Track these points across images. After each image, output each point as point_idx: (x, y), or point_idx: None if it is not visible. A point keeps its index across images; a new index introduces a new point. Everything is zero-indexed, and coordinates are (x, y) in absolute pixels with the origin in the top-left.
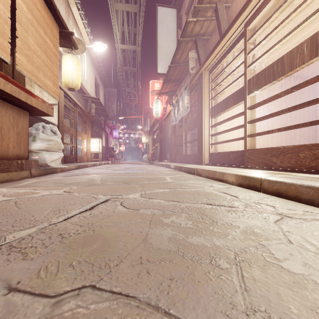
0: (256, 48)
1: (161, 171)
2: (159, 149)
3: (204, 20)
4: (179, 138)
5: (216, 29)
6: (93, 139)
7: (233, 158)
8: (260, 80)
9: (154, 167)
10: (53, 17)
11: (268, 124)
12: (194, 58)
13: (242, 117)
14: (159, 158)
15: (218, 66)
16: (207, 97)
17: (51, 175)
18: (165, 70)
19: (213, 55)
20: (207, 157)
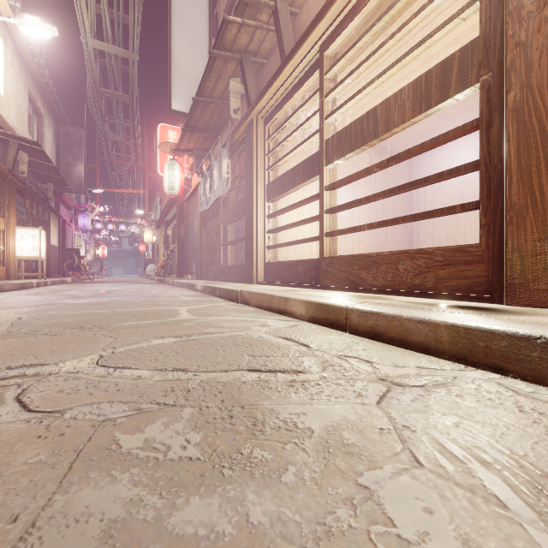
0: (338, 88)
1: (174, 297)
2: (177, 254)
3: (256, 27)
4: (215, 235)
5: (275, 49)
6: (24, 230)
7: (303, 271)
8: (343, 143)
9: (165, 289)
10: None
11: (353, 220)
12: (239, 92)
13: (317, 205)
14: (177, 271)
15: (279, 113)
16: (261, 165)
17: None
18: (187, 106)
19: (270, 91)
20: (261, 270)
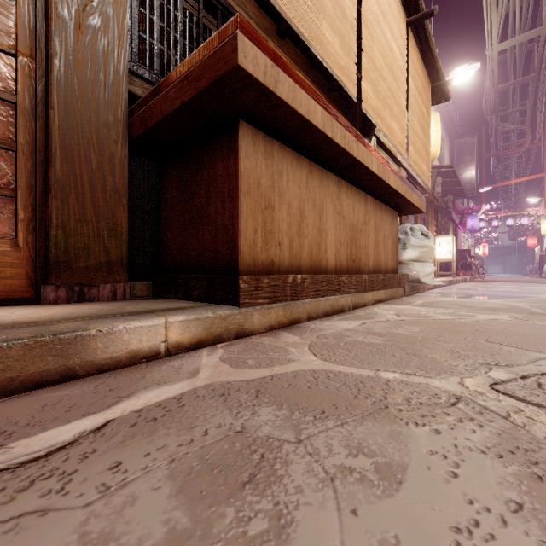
0: None
1: None
2: None
3: None
4: None
5: None
6: (441, 238)
7: None
8: None
9: None
10: (426, 73)
11: None
12: None
13: None
14: None
15: None
16: None
17: (421, 295)
18: None
19: None
20: None
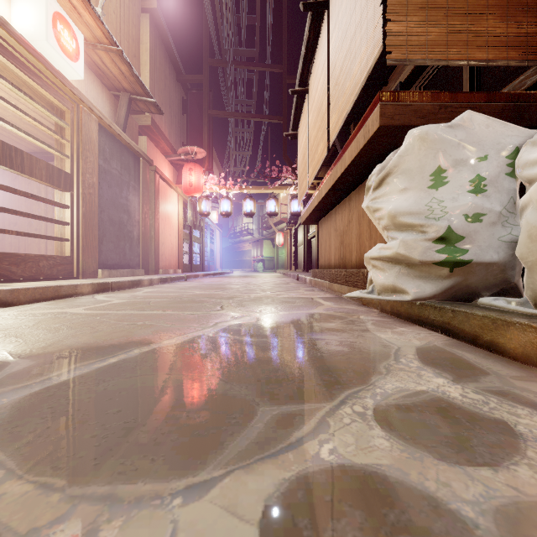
0: None
1: None
2: None
3: None
4: None
5: None
6: None
7: None
8: None
9: None
10: None
11: None
12: None
13: None
14: None
15: None
16: None
17: (391, 323)
18: None
19: None
20: None
